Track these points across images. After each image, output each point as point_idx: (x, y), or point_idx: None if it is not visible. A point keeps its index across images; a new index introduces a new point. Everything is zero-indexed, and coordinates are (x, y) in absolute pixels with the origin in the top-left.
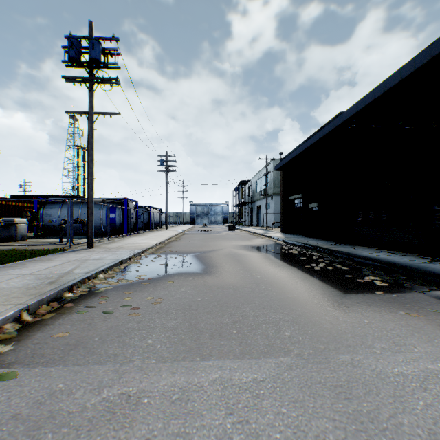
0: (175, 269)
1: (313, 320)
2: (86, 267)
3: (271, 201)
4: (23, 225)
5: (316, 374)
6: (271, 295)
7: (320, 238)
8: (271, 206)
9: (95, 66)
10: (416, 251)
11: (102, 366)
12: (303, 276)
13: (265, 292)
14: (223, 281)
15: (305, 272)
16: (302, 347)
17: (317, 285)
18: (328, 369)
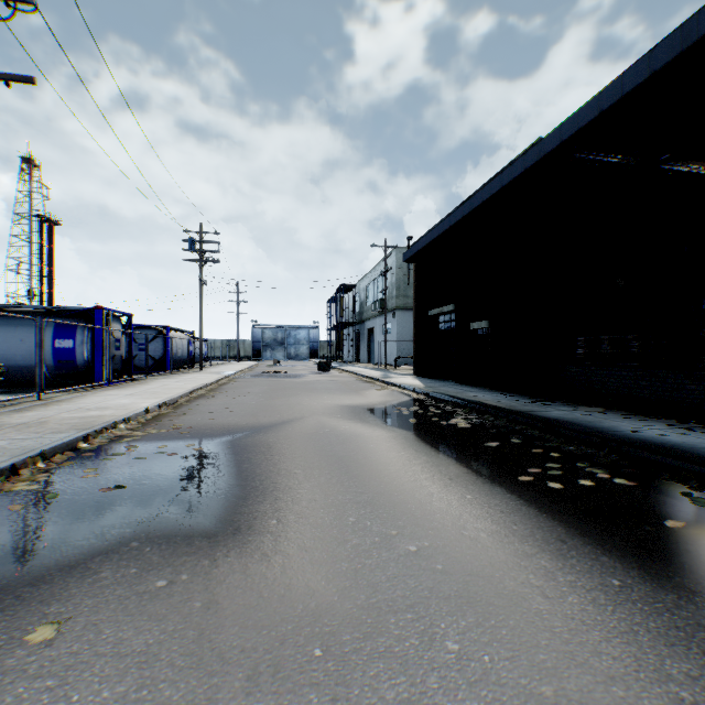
0: (138, 512)
1: None
2: None
3: (392, 321)
4: None
5: None
6: None
7: (492, 387)
8: (392, 329)
9: None
10: None
11: None
12: (549, 535)
13: None
14: (286, 596)
15: (539, 509)
16: None
17: (644, 602)
18: None
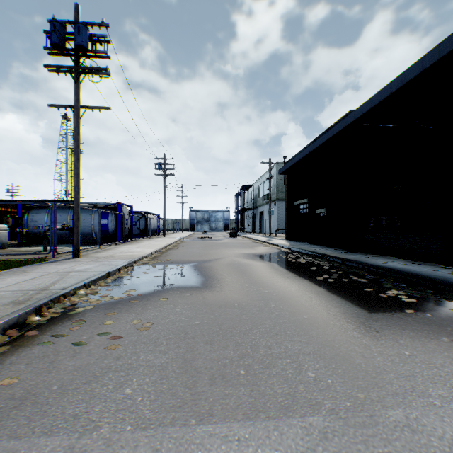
0: (170, 282)
1: (341, 351)
2: (65, 282)
3: (274, 207)
4: (3, 232)
5: (364, 447)
6: (283, 316)
7: (327, 245)
8: (274, 212)
9: (82, 54)
10: (435, 261)
11: (52, 438)
12: (317, 290)
13: (276, 312)
14: (226, 297)
15: (318, 285)
16: (335, 397)
17: (336, 302)
18: (378, 437)
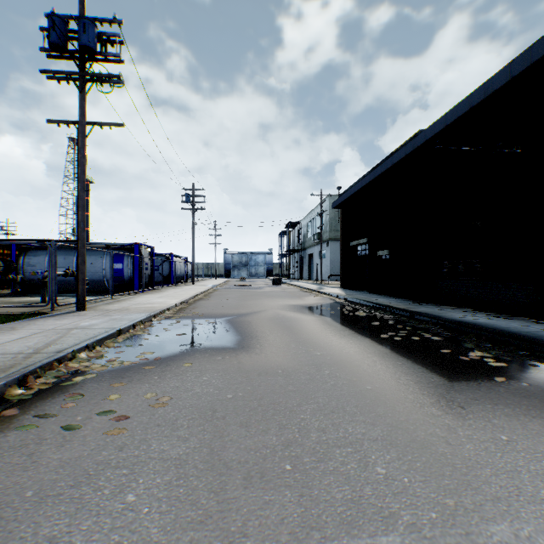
0: (198, 341)
1: (418, 436)
2: (63, 342)
3: (326, 248)
4: None
5: None
6: (341, 387)
7: (391, 295)
8: (326, 254)
9: (89, 57)
10: (525, 314)
11: None
12: (382, 352)
13: (331, 381)
14: (267, 362)
15: (383, 345)
16: (415, 504)
17: (406, 367)
18: None
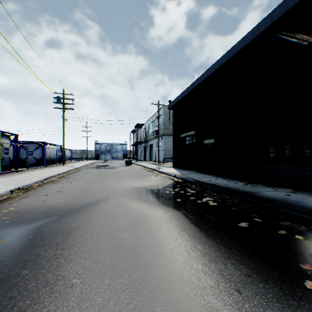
0: None
1: None
2: None
3: (161, 140)
4: None
5: None
6: None
7: (217, 174)
8: (161, 144)
9: None
10: None
11: None
12: None
13: None
14: None
15: None
16: None
17: None
18: None
